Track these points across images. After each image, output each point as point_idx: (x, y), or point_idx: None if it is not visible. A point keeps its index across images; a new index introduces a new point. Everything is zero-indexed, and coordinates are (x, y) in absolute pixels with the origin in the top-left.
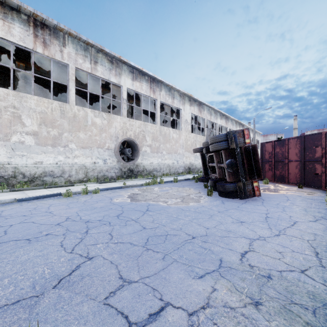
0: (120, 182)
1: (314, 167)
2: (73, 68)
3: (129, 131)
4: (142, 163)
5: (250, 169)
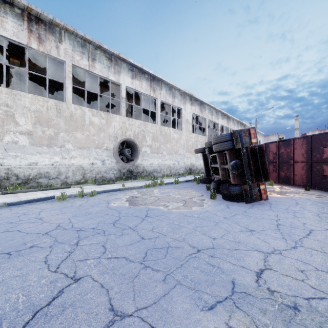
0: (119, 183)
1: (322, 168)
2: (70, 65)
3: (128, 130)
4: (142, 164)
5: (257, 171)
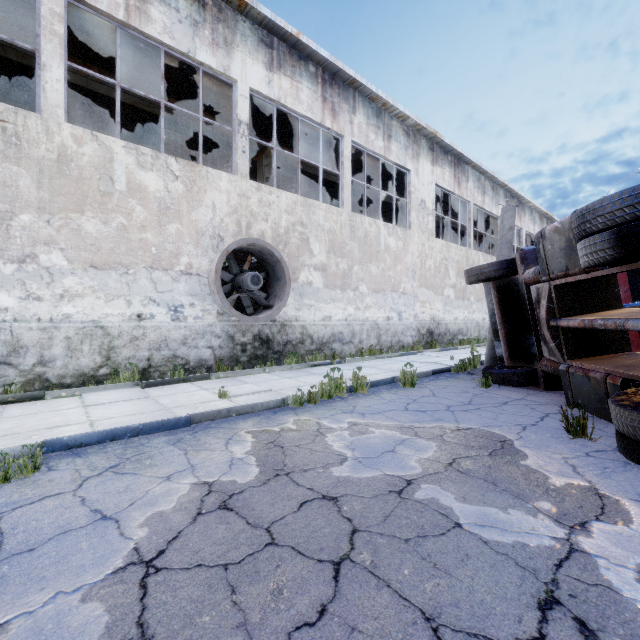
0: (223, 378)
1: None
2: None
3: (258, 220)
4: (298, 318)
5: None
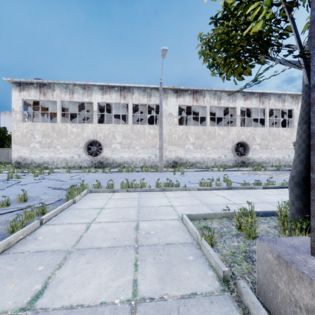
0: (235, 169)
1: None
2: (209, 107)
3: (242, 135)
4: (252, 157)
5: None
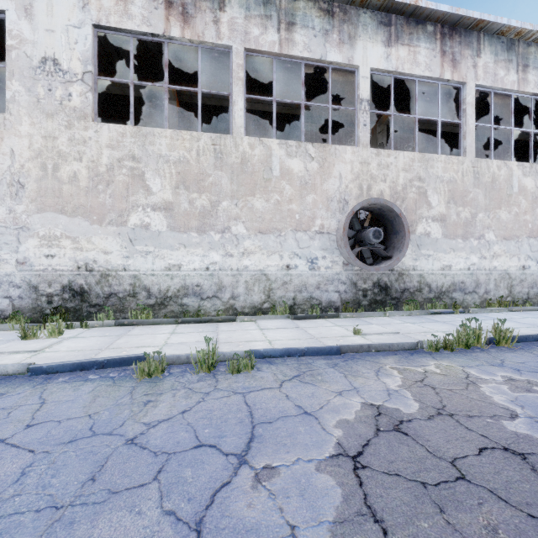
0: (349, 318)
1: None
2: (241, 52)
3: (377, 182)
4: (415, 267)
5: None
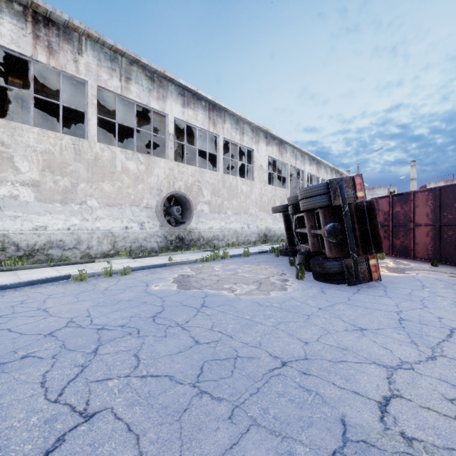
0: (164, 256)
1: (455, 234)
2: (94, 86)
3: (178, 180)
4: (197, 228)
5: (364, 238)
